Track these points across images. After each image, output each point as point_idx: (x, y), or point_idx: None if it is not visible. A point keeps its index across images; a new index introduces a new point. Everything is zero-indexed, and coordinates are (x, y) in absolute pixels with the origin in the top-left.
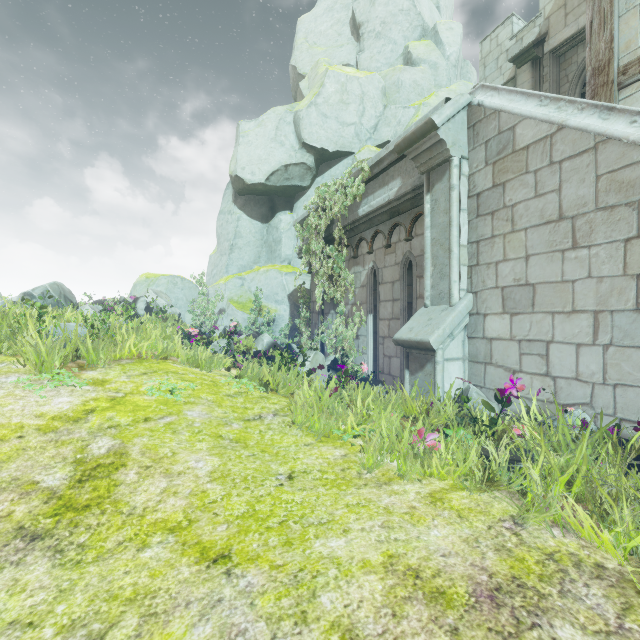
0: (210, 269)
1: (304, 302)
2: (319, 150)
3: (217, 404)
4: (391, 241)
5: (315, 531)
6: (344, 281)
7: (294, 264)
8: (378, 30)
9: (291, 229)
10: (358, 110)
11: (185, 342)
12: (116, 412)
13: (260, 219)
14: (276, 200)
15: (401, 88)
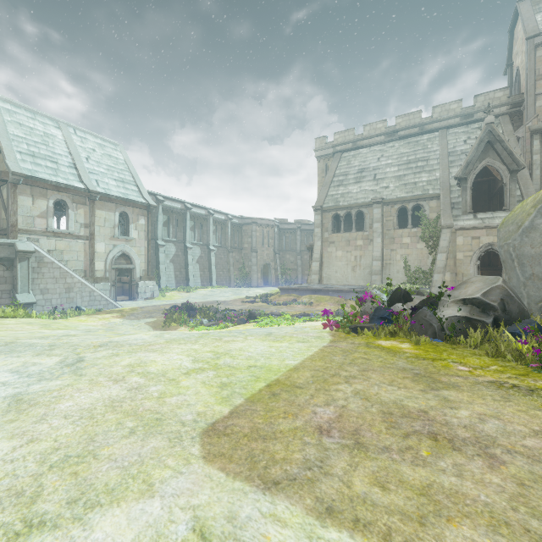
0: None
1: None
2: None
3: None
4: None
5: (82, 319)
6: None
7: None
8: None
9: None
10: None
11: None
12: None
13: None
14: None
15: None
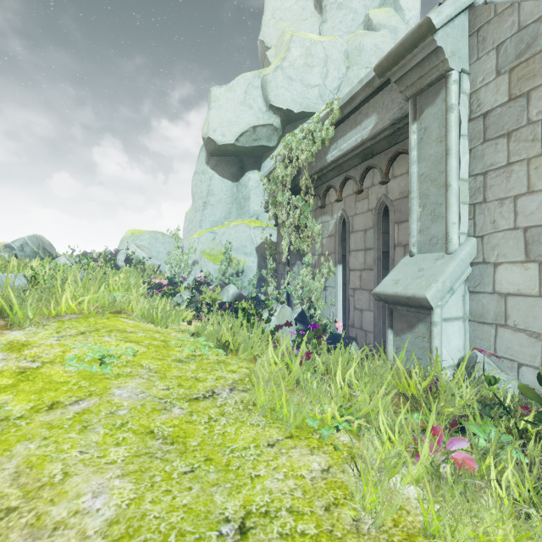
0: (186, 225)
1: (271, 253)
2: (285, 111)
3: (160, 375)
4: (363, 186)
5: None
6: (311, 231)
7: (262, 219)
8: (340, 1)
9: (259, 187)
10: (322, 72)
11: (144, 294)
12: (15, 394)
13: (230, 178)
14: (245, 160)
15: (362, 52)
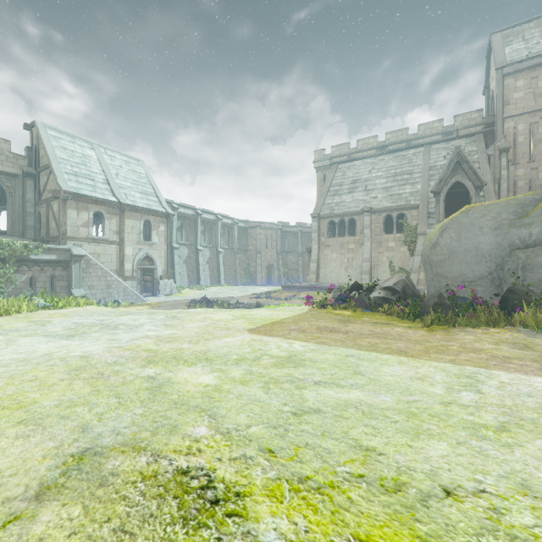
0: None
1: None
2: None
3: None
4: (44, 269)
5: None
6: (9, 279)
7: None
8: None
9: None
10: None
11: None
12: None
13: None
14: None
15: None
